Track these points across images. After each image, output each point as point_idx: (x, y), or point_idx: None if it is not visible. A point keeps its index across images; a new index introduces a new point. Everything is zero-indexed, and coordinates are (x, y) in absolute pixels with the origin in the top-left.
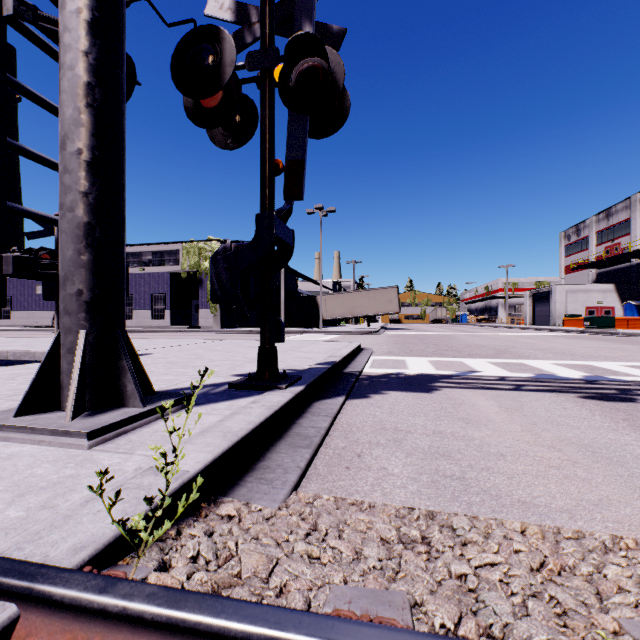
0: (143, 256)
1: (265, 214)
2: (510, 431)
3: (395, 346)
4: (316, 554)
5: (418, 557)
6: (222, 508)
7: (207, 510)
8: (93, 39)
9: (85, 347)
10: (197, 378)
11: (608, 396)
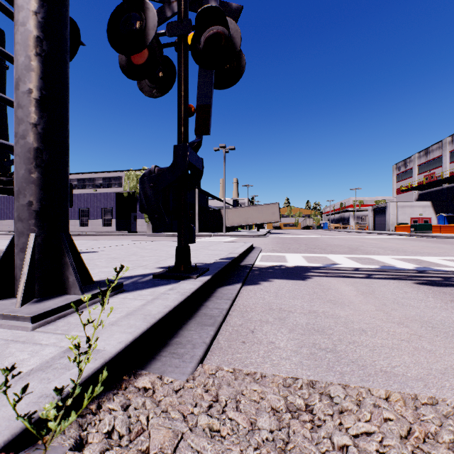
0: (96, 181)
1: (180, 145)
2: (367, 310)
3: (277, 245)
4: (216, 428)
5: (305, 428)
6: (139, 381)
7: (126, 384)
8: (41, 2)
9: (34, 247)
10: (130, 270)
11: (436, 282)
